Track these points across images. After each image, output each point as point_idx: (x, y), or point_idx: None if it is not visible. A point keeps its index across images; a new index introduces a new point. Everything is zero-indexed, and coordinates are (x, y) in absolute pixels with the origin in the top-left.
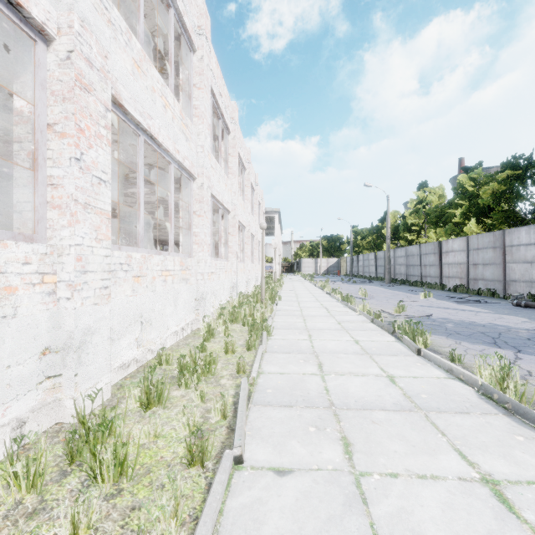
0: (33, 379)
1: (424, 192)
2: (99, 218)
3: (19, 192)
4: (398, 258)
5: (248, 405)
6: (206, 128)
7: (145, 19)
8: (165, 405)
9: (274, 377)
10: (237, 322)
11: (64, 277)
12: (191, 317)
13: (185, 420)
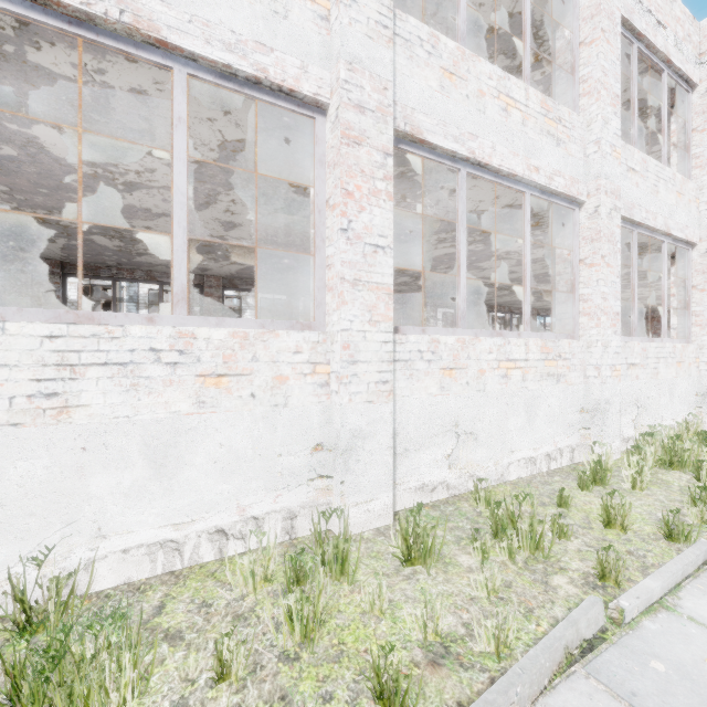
0: (304, 473)
1: None
2: (375, 295)
3: (313, 280)
4: None
5: (571, 665)
6: (607, 104)
7: (498, 1)
8: (436, 570)
9: (701, 638)
10: (683, 468)
11: (334, 367)
12: (568, 439)
13: (421, 614)
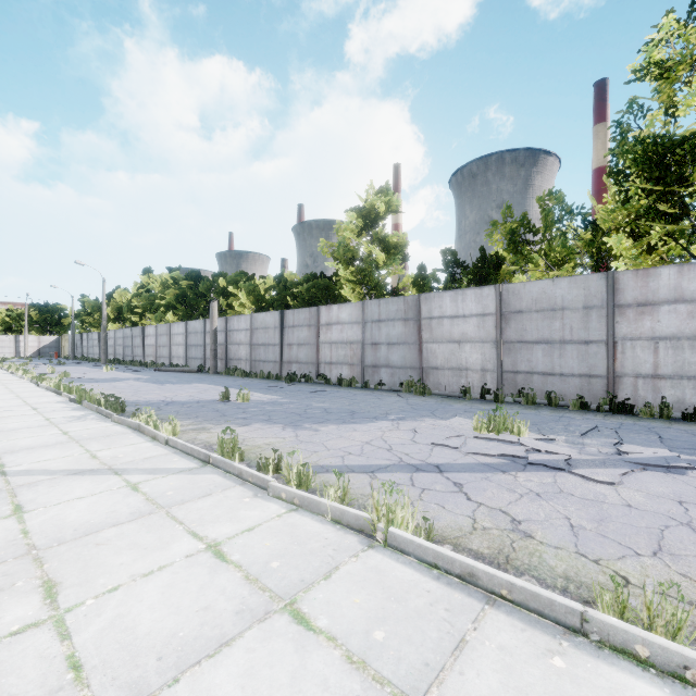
0: None
1: (149, 277)
2: None
3: None
4: (118, 339)
5: None
6: None
7: None
8: None
9: None
10: None
11: None
12: None
13: None
